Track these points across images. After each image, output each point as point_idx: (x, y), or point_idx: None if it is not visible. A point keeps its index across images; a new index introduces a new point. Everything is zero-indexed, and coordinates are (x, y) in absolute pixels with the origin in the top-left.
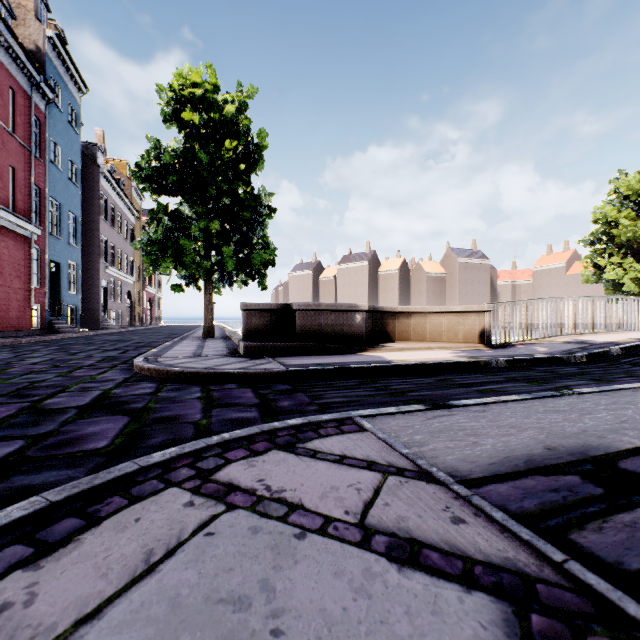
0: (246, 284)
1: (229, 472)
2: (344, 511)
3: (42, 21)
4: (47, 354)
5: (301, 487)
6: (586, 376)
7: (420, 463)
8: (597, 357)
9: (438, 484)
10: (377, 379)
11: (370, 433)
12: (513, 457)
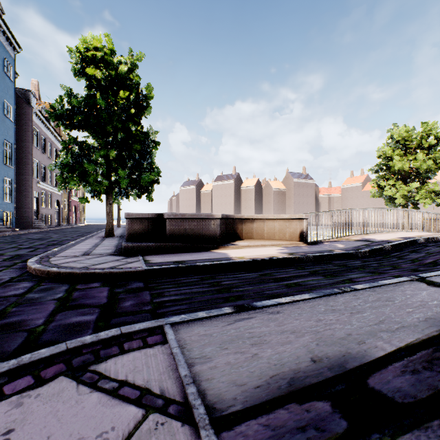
0: (139, 197)
1: None
2: None
3: None
4: None
5: None
6: (366, 269)
7: (189, 392)
8: (376, 252)
9: (193, 425)
10: (215, 275)
11: (169, 346)
12: (280, 375)
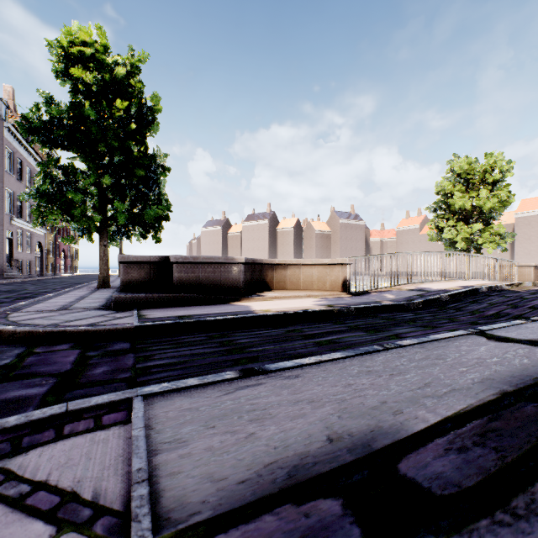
0: (145, 237)
1: None
2: None
3: None
4: None
5: None
6: (417, 322)
7: (136, 495)
8: (431, 303)
9: None
10: (229, 332)
11: (131, 426)
12: (280, 462)
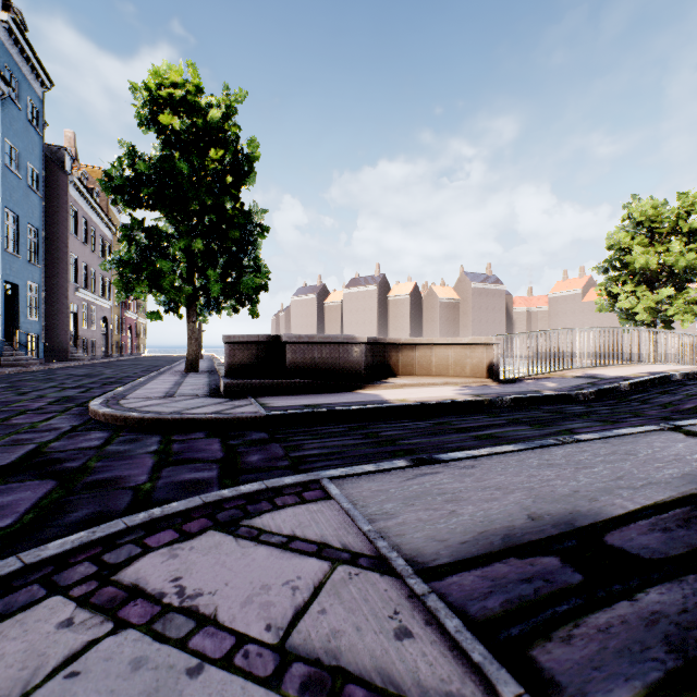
0: (236, 311)
1: (140, 567)
2: (266, 625)
3: None
4: None
5: (224, 588)
6: (592, 416)
7: (380, 545)
8: (606, 393)
9: (394, 576)
10: (368, 423)
11: (335, 501)
12: (491, 532)
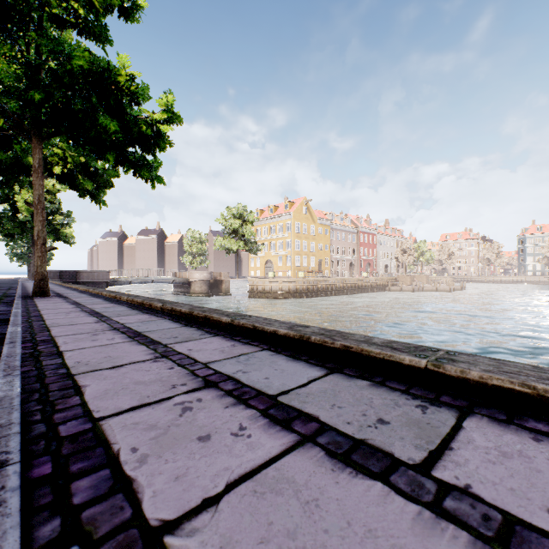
0: None
1: None
2: None
3: None
4: None
5: None
6: None
7: None
8: None
9: None
10: None
11: None
12: None
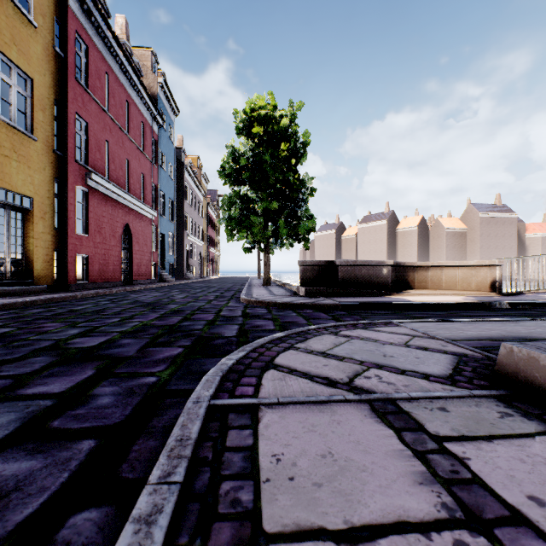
0: (291, 246)
1: (344, 333)
2: (397, 342)
3: (155, 72)
4: (180, 293)
5: (377, 337)
6: None
7: (430, 335)
8: None
9: (438, 340)
10: (402, 311)
11: (404, 327)
12: (479, 336)
